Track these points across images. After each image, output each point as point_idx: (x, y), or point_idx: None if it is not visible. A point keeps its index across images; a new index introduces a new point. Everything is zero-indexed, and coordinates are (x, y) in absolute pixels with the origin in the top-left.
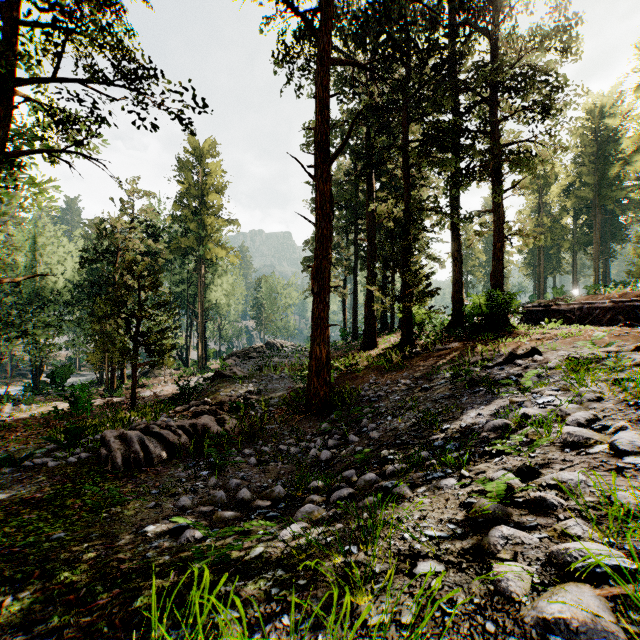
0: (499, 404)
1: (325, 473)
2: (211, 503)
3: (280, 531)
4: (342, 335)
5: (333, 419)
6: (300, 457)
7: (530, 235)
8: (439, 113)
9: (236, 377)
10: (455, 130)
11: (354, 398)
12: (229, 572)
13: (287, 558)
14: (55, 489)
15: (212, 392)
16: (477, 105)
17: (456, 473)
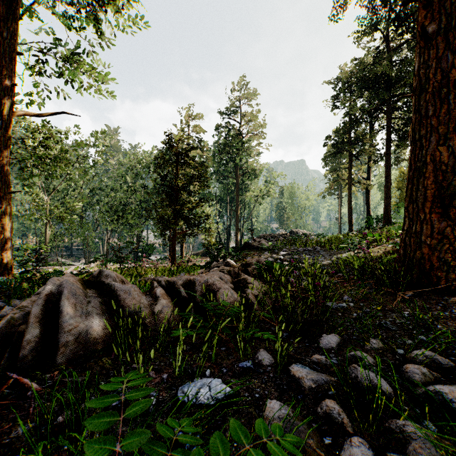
0: None
1: None
2: None
3: None
4: (369, 223)
5: None
6: None
7: None
8: None
9: (264, 248)
10: None
11: None
12: None
13: None
14: None
15: (239, 259)
16: None
17: None
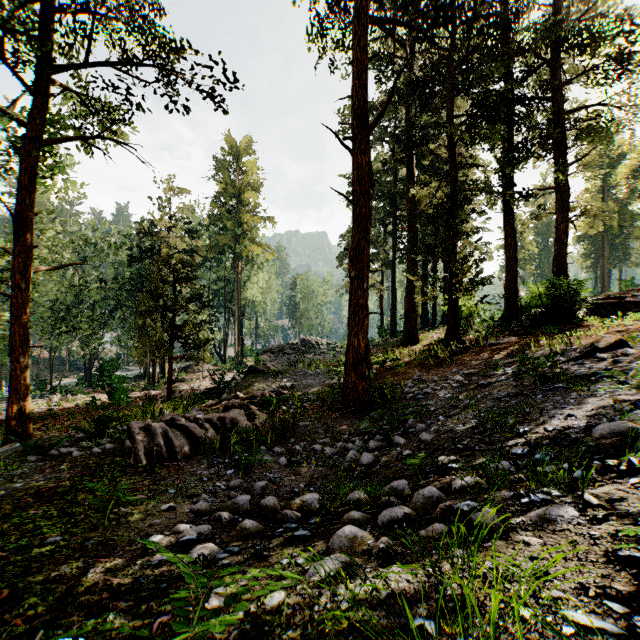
0: (594, 403)
1: (367, 481)
2: (231, 510)
3: (310, 563)
4: (379, 332)
5: (373, 417)
6: (336, 459)
7: (600, 215)
8: (489, 85)
9: (270, 372)
10: (510, 98)
11: (396, 395)
12: (230, 635)
13: (318, 622)
14: (72, 481)
15: (245, 386)
16: (536, 68)
17: (569, 497)
